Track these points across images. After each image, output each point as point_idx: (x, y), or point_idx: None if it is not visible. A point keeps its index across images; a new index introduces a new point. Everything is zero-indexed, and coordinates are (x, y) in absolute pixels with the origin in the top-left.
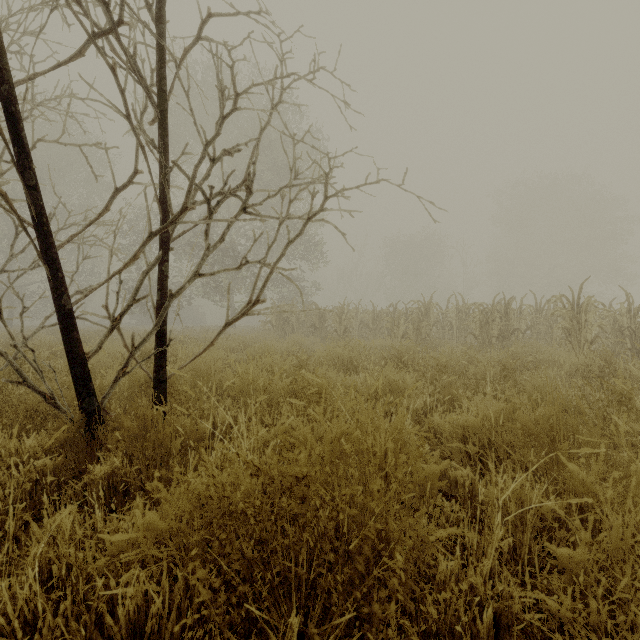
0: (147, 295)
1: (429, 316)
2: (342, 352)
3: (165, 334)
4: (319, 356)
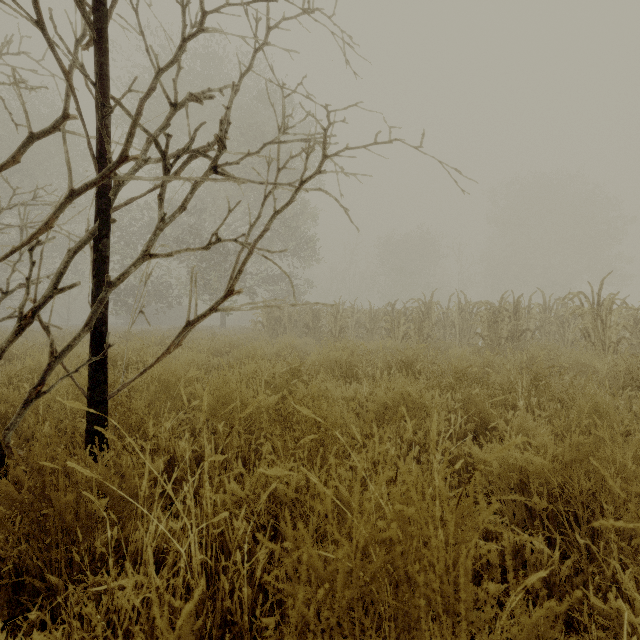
0: (76, 283)
1: (430, 315)
2: (340, 356)
3: (104, 337)
4: (314, 361)
